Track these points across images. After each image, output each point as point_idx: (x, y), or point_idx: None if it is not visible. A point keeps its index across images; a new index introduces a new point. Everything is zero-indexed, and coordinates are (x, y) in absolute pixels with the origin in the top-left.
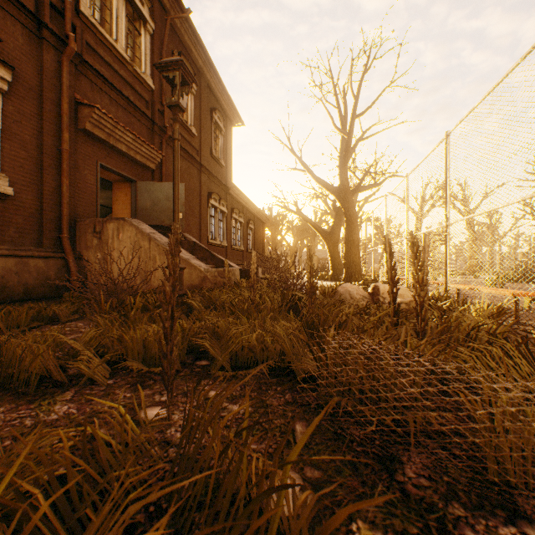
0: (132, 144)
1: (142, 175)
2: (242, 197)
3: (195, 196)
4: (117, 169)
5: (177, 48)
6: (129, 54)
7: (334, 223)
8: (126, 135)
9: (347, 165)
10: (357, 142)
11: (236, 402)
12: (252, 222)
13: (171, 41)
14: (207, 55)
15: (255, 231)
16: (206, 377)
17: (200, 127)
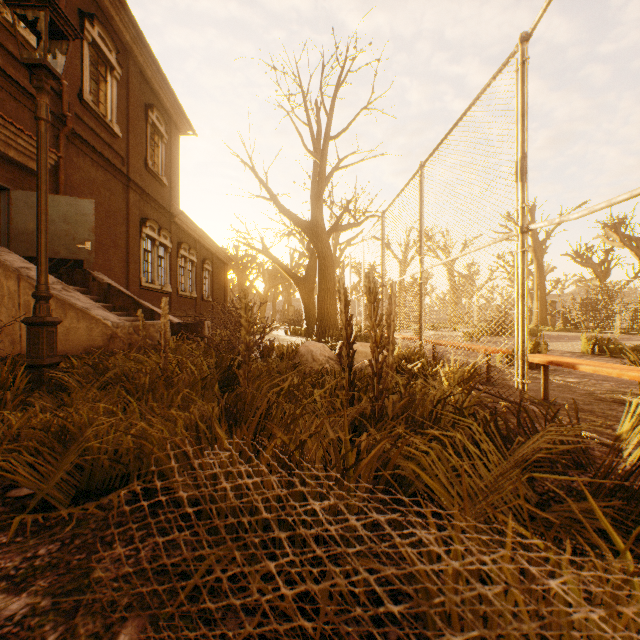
0: None
1: (21, 182)
2: (193, 229)
3: (119, 220)
4: None
5: (88, 8)
6: None
7: (309, 267)
8: None
9: (321, 196)
10: (333, 171)
11: (25, 587)
12: (210, 262)
13: None
14: (138, 29)
15: (214, 274)
16: (5, 527)
17: (127, 126)
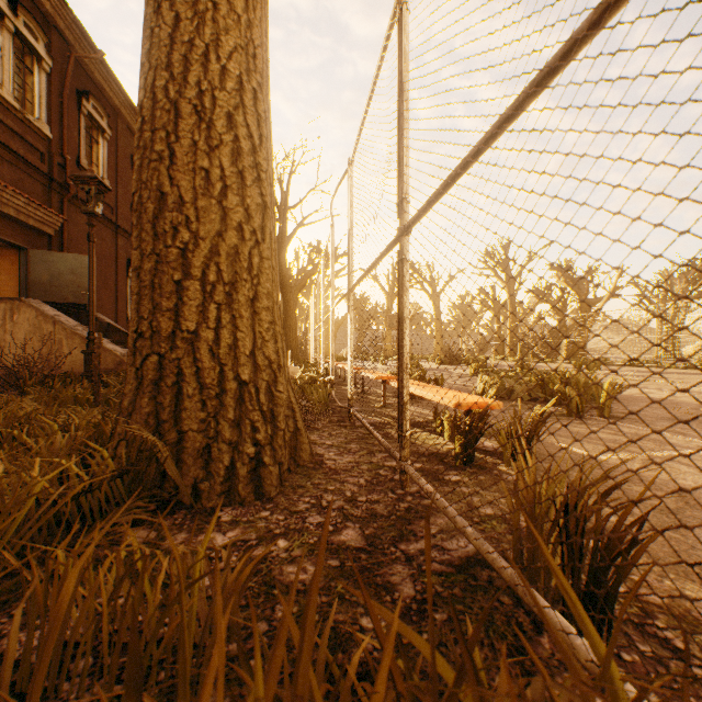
0: (24, 207)
1: (36, 242)
2: None
3: (109, 263)
4: (2, 235)
5: (84, 85)
6: (15, 92)
7: None
8: (17, 198)
9: (285, 250)
10: (297, 228)
11: None
12: None
13: (76, 77)
14: (127, 96)
15: None
16: None
17: (116, 179)
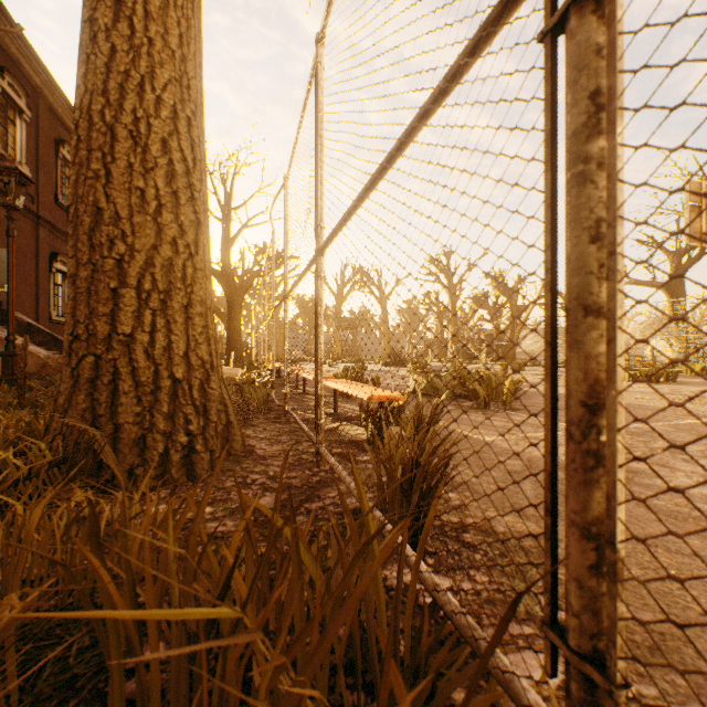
0: None
1: None
2: None
3: (29, 257)
4: None
5: None
6: None
7: None
8: None
9: (229, 251)
10: (242, 229)
11: None
12: None
13: None
14: (50, 76)
15: None
16: None
17: (37, 165)
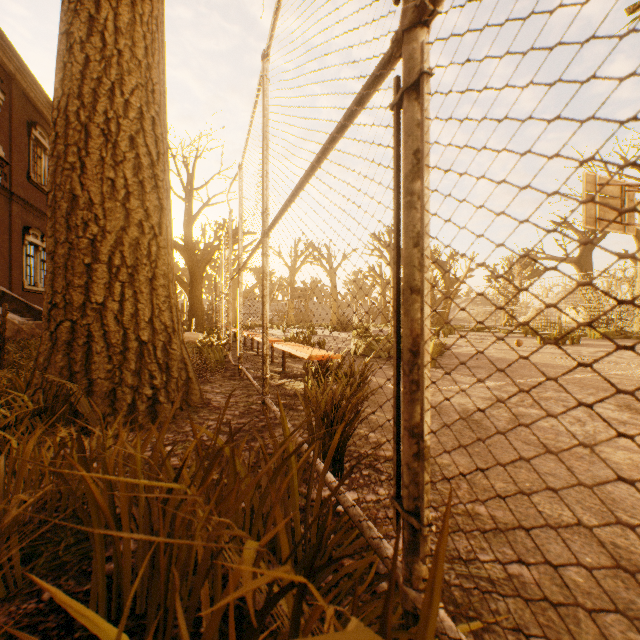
0: None
1: None
2: None
3: (2, 230)
4: None
5: None
6: None
7: None
8: None
9: (191, 227)
10: (203, 207)
11: None
12: None
13: None
14: (23, 63)
15: None
16: None
17: (10, 145)
